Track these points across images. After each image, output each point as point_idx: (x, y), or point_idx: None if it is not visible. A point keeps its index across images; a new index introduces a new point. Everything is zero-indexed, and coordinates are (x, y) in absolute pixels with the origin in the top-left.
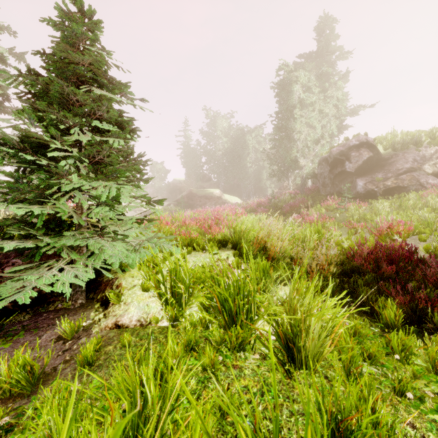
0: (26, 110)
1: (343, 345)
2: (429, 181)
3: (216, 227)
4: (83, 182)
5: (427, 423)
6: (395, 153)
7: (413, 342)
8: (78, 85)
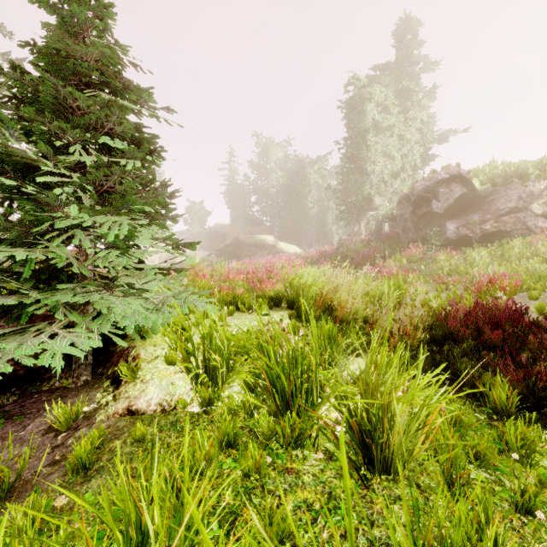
0: (1, 115)
1: (442, 442)
2: (538, 224)
3: (268, 282)
4: (83, 216)
5: None
6: (495, 189)
7: (537, 435)
8: (82, 90)
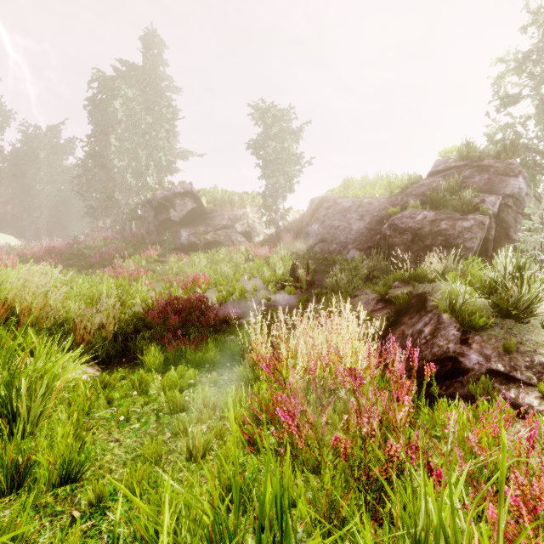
0: None
1: (66, 398)
2: (238, 239)
3: None
4: None
5: (132, 433)
6: (216, 209)
7: (151, 376)
8: None
